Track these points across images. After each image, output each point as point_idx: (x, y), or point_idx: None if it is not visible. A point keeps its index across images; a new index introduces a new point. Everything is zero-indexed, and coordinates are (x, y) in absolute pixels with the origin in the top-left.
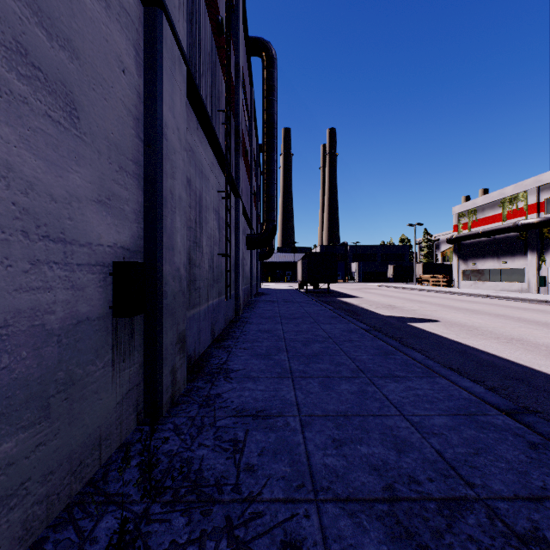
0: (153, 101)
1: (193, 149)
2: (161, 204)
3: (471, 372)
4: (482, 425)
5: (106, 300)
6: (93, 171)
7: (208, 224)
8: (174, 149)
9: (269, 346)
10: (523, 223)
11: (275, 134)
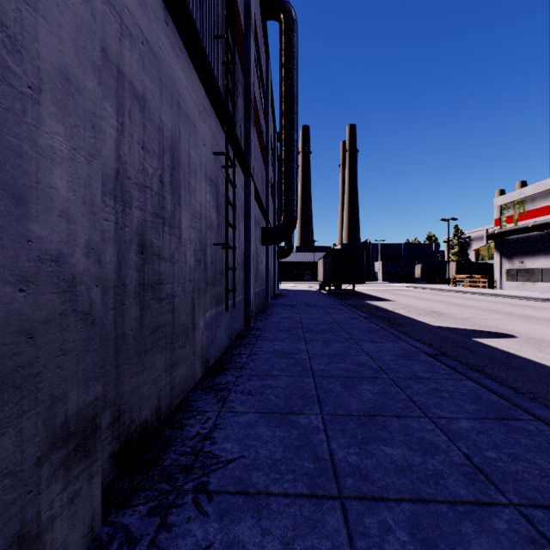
0: None
1: (154, 50)
2: None
3: None
4: None
5: None
6: None
7: (194, 195)
8: None
9: (289, 389)
10: None
11: (295, 109)
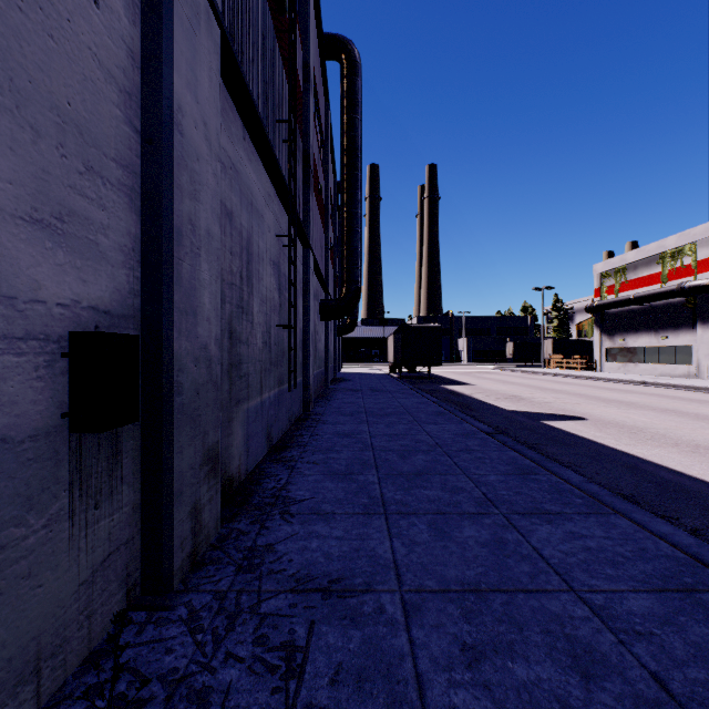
0: (156, 67)
1: (237, 168)
2: (171, 238)
3: (654, 501)
4: None
5: (55, 402)
6: (18, 162)
7: (262, 282)
8: (196, 152)
9: (350, 459)
10: (691, 286)
11: (358, 165)
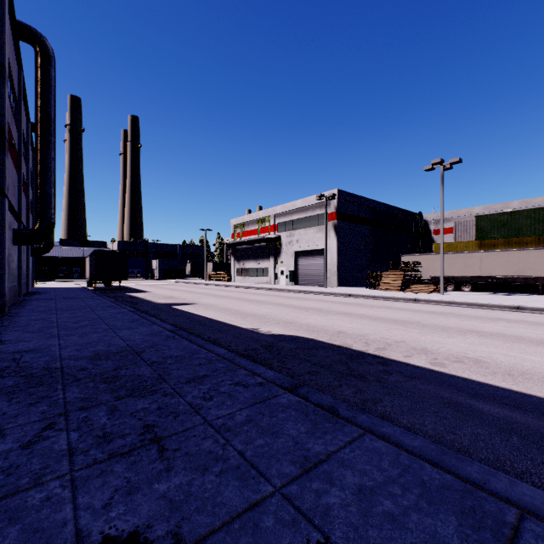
0: None
1: None
2: None
3: (183, 324)
4: (156, 336)
5: None
6: None
7: None
8: None
9: (41, 327)
10: (267, 238)
11: (52, 132)
